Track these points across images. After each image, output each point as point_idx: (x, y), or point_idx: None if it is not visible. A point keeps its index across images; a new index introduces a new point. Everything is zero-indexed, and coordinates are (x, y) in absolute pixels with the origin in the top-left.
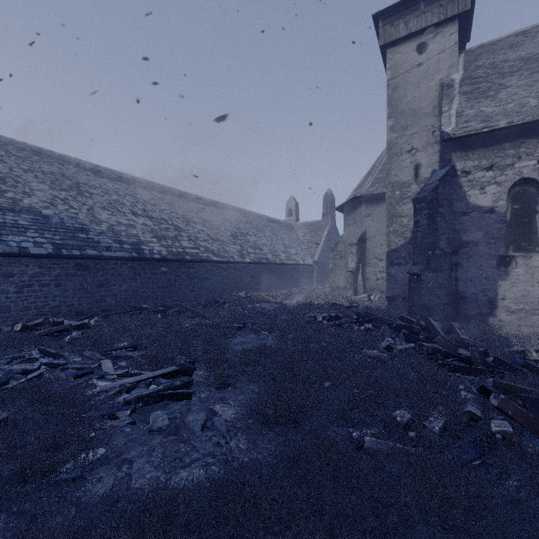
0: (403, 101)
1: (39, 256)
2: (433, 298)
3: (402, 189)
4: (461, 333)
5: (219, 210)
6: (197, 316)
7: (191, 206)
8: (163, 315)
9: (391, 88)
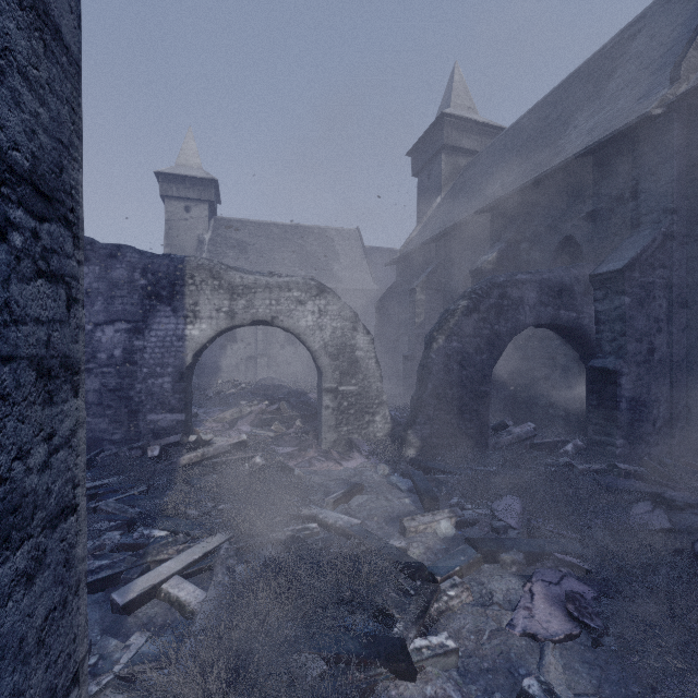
0: (176, 239)
1: None
2: None
3: None
4: (194, 380)
5: None
6: None
7: None
8: None
9: (168, 227)
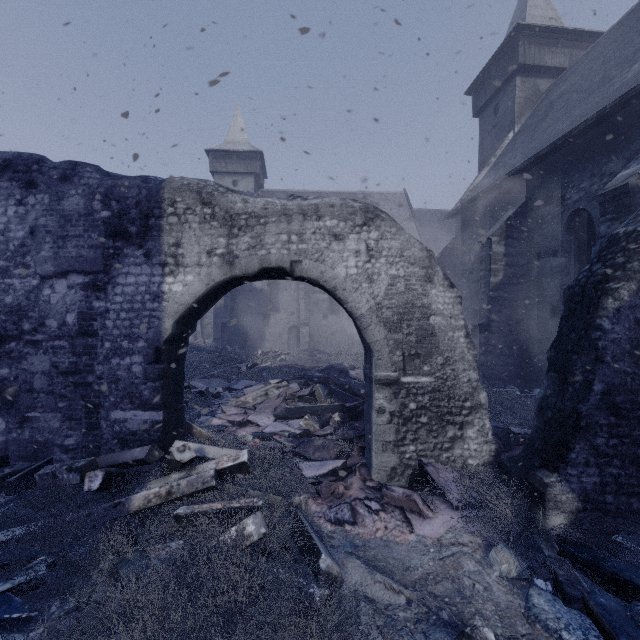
0: None
1: None
2: (234, 336)
3: None
4: (237, 350)
5: None
6: None
7: None
8: None
9: None
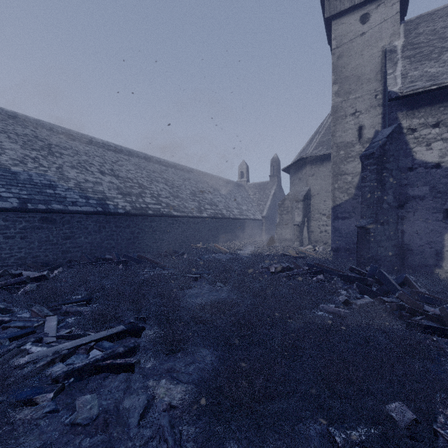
0: (347, 68)
1: (3, 210)
2: (381, 250)
3: (346, 148)
4: (418, 287)
5: (180, 172)
6: (157, 266)
7: (155, 168)
8: (124, 266)
9: (335, 57)
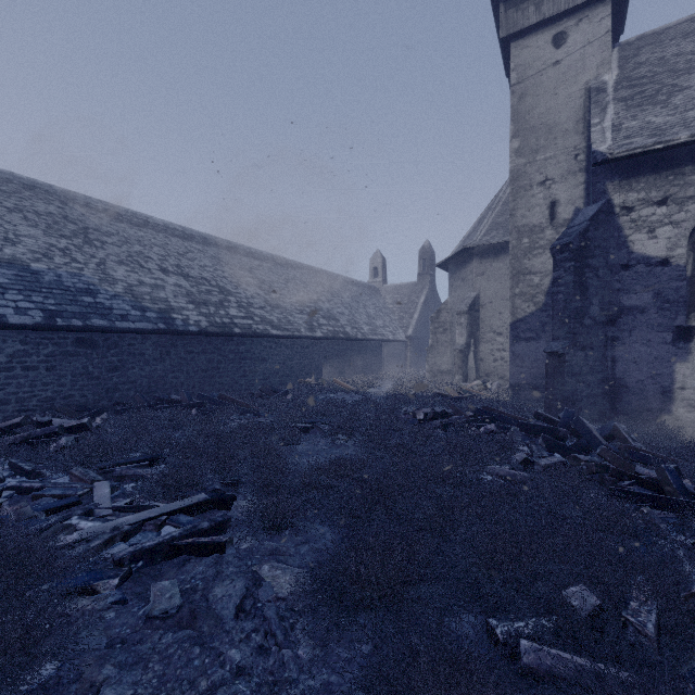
0: (534, 114)
1: (21, 327)
2: (581, 387)
3: (532, 235)
4: (631, 440)
5: (281, 268)
6: (248, 411)
7: (243, 262)
8: (199, 411)
9: (516, 97)
